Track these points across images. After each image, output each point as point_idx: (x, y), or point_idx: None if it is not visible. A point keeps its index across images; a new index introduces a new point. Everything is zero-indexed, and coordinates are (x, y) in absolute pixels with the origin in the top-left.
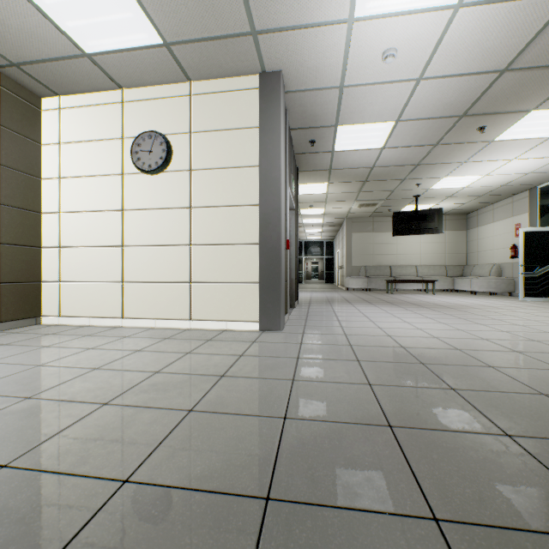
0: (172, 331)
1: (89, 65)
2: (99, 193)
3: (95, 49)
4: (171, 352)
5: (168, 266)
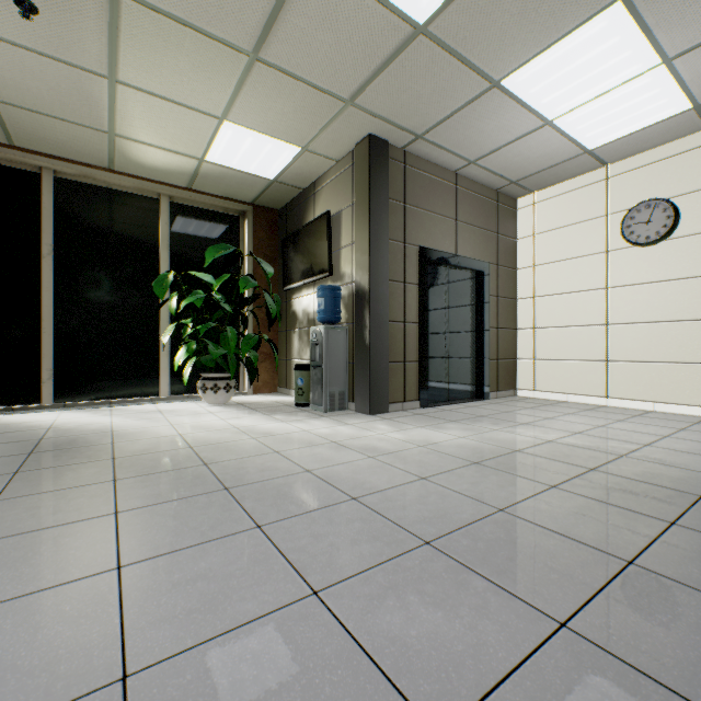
0: (688, 417)
1: (583, 159)
2: (577, 274)
3: (600, 144)
4: None
5: (671, 344)
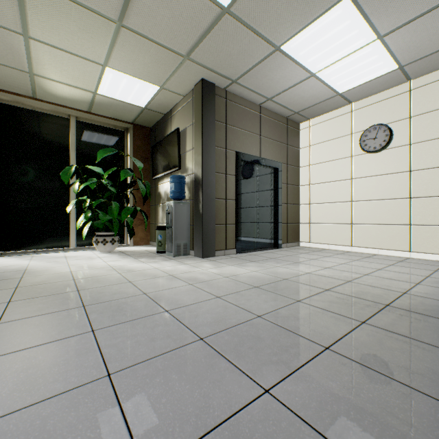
0: (397, 258)
1: (337, 98)
2: (335, 170)
3: (346, 89)
4: (418, 268)
5: (388, 213)
